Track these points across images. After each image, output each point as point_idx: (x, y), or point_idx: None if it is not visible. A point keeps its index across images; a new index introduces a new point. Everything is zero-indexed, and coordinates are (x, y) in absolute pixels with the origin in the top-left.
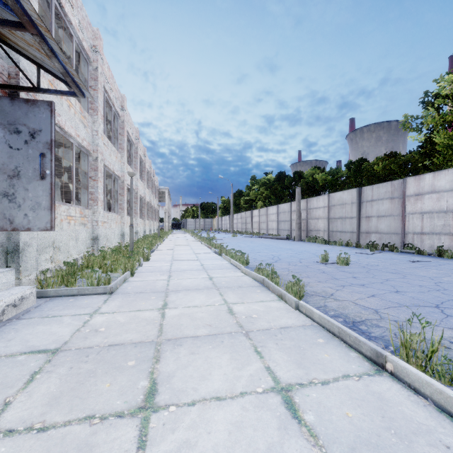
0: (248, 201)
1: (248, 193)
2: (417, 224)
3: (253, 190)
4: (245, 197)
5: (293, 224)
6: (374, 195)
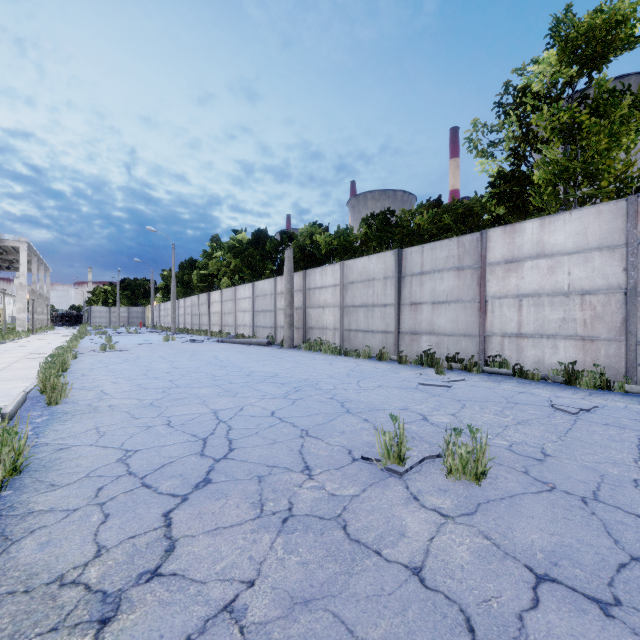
0: (205, 277)
1: (205, 264)
2: (509, 318)
3: (214, 259)
4: (201, 270)
5: (280, 316)
6: (426, 262)
